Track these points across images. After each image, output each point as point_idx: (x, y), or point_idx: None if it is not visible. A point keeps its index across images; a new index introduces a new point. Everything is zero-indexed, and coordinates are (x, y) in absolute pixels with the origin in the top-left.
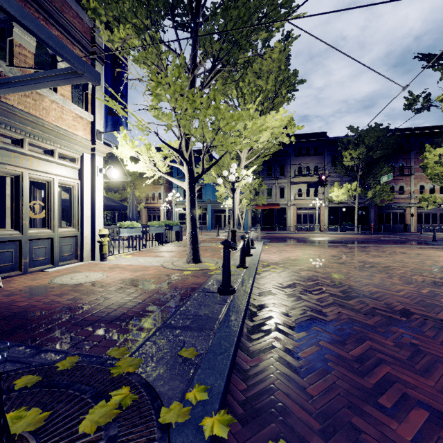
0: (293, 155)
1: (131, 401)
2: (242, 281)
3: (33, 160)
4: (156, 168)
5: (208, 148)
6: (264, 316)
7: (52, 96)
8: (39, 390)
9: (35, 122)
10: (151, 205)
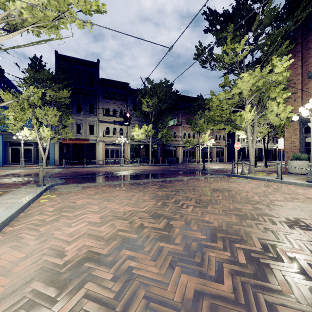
0: (102, 96)
1: None
2: None
3: None
4: None
5: None
6: None
7: None
8: None
9: None
10: None
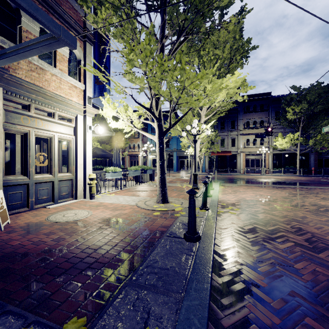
0: (242, 112)
1: None
2: (206, 225)
3: (38, 121)
4: (132, 125)
5: (174, 106)
6: (232, 270)
7: (52, 70)
8: None
9: (38, 91)
10: (132, 153)
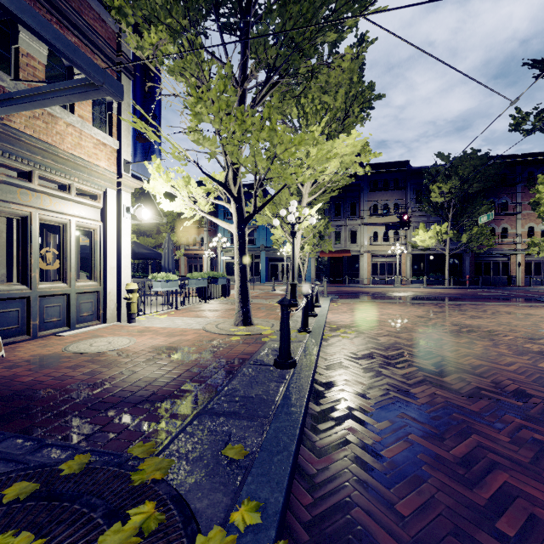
0: (367, 190)
1: (156, 525)
2: (305, 350)
3: (44, 197)
4: (197, 207)
5: (261, 181)
6: (334, 398)
7: (68, 118)
8: (35, 504)
9: (47, 150)
10: (192, 253)
